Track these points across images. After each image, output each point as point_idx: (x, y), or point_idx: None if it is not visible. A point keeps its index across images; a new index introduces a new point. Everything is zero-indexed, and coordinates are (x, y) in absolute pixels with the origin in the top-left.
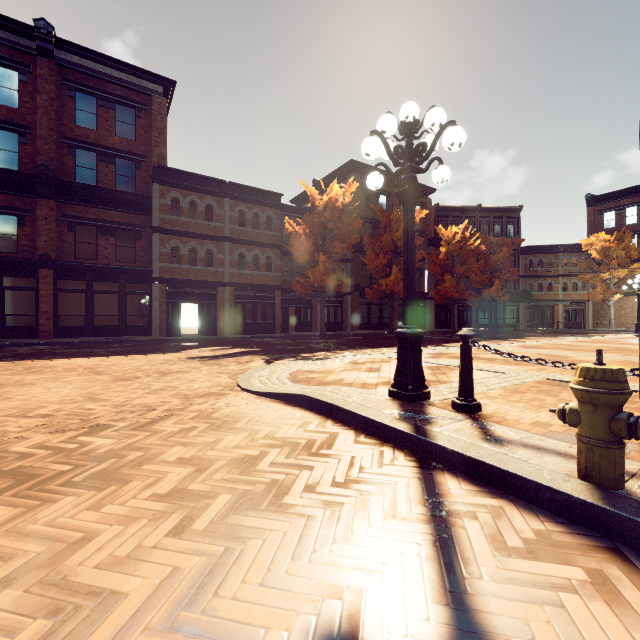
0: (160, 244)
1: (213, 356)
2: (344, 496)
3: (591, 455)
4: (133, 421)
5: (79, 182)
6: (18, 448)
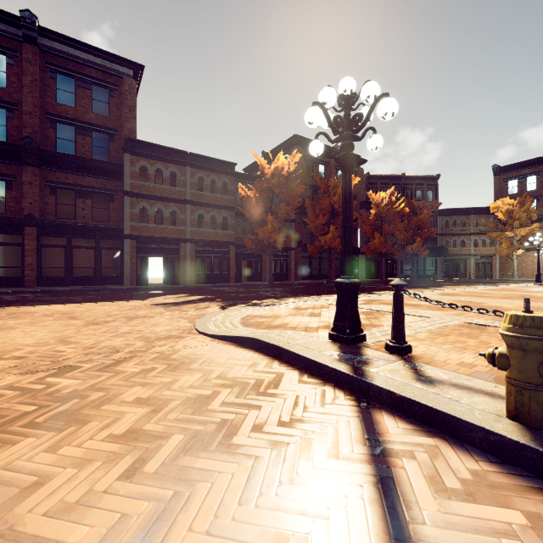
0: (130, 206)
1: (175, 303)
2: (289, 436)
3: (520, 397)
4: (98, 362)
5: (60, 152)
6: None
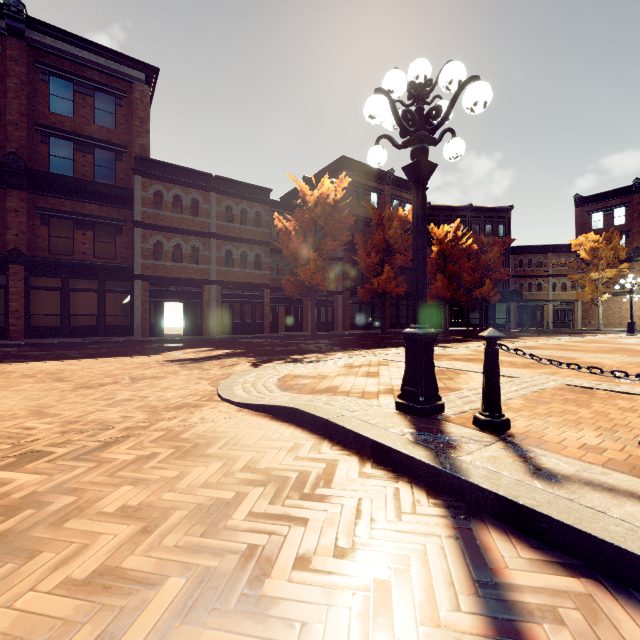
0: (142, 239)
1: (195, 358)
2: (354, 577)
3: None
4: (78, 445)
5: (53, 172)
6: None
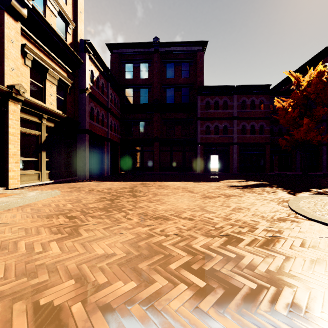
0: (200, 126)
1: (242, 186)
2: None
3: None
4: (251, 237)
5: (168, 103)
6: (197, 246)
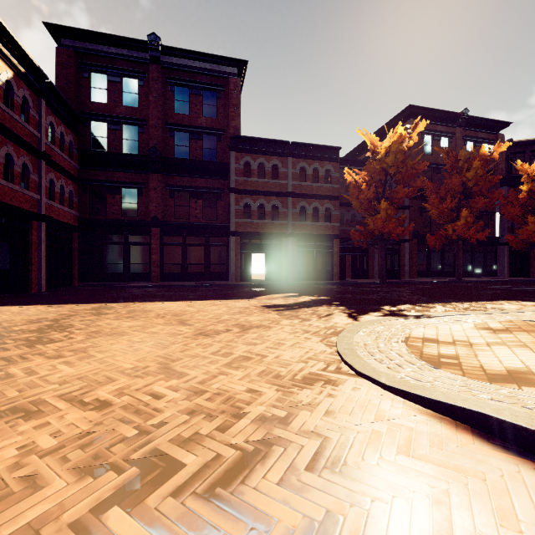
0: (235, 203)
1: (287, 305)
2: None
3: None
4: (209, 452)
5: (177, 157)
6: None
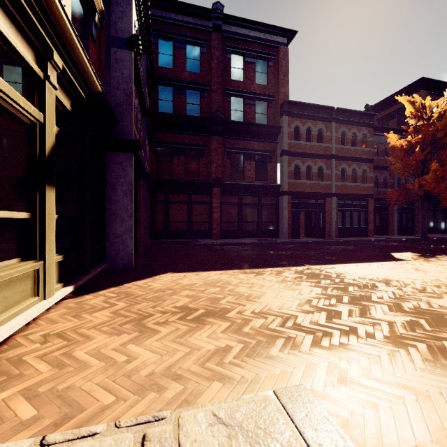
0: (287, 164)
1: None
2: None
3: None
4: None
5: (237, 121)
6: None
